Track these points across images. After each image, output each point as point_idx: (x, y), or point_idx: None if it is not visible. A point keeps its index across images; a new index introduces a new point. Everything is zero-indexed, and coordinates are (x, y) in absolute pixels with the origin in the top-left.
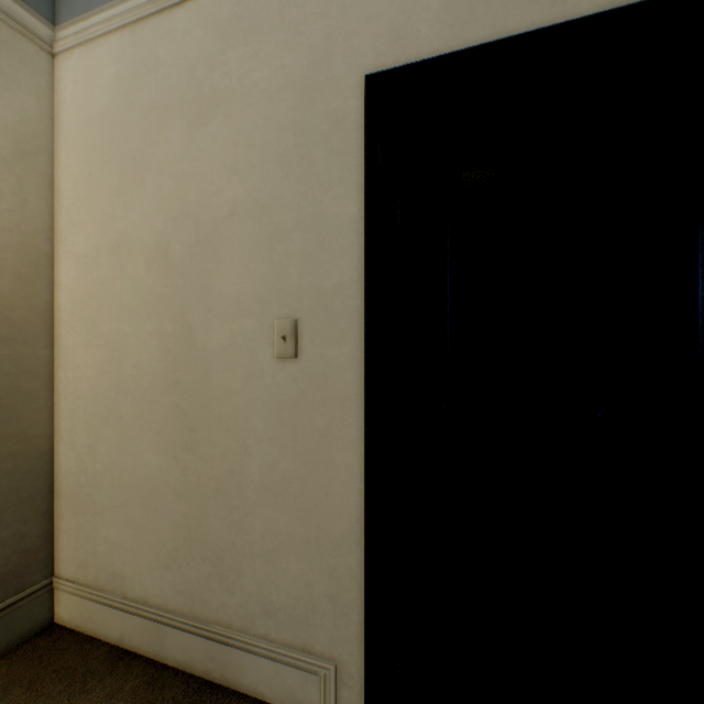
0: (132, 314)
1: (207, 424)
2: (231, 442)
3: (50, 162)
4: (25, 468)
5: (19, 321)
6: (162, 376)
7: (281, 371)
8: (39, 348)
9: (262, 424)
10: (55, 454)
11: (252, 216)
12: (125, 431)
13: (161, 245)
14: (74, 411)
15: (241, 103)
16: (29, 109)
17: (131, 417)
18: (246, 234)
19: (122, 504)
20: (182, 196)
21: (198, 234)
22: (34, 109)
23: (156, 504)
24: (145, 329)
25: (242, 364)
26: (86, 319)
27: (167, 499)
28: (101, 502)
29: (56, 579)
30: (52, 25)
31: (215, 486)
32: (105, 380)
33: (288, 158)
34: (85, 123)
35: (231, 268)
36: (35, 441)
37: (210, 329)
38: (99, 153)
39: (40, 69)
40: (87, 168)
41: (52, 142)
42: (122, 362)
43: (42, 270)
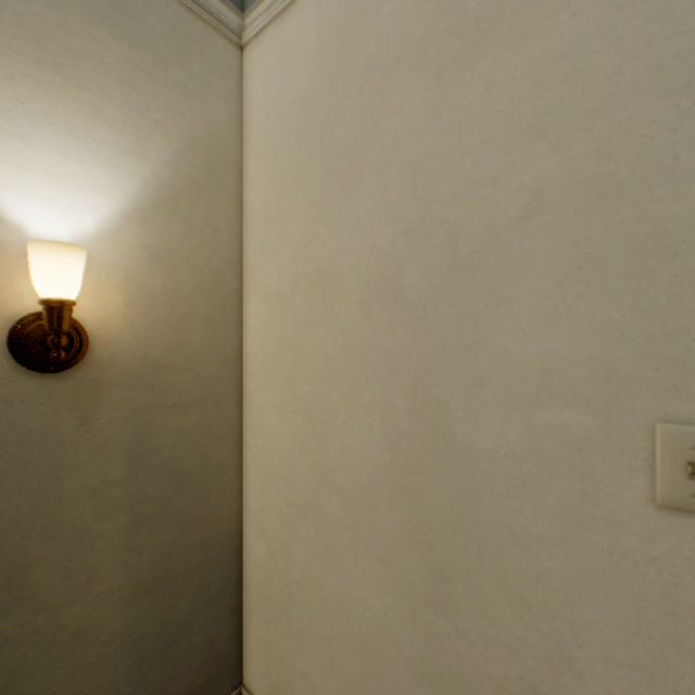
0: (340, 374)
1: (473, 577)
2: (528, 631)
3: (237, 179)
4: (215, 556)
5: (208, 378)
6: (387, 475)
7: (668, 532)
8: (227, 408)
9: (610, 625)
10: (243, 535)
11: (582, 209)
12: (330, 539)
13: (385, 275)
14: (263, 490)
15: (553, 0)
16: (218, 117)
17: (338, 521)
18: (567, 247)
19: (325, 639)
20: (422, 194)
21: (454, 254)
22: (223, 116)
23: (378, 666)
24: (360, 399)
25: (556, 494)
26: (278, 374)
27: (396, 669)
28: (297, 621)
29: (244, 690)
30: (239, 12)
31: (489, 693)
32: (301, 459)
33: (694, 72)
34: (276, 121)
35: (528, 312)
36: (224, 522)
37: (480, 416)
38: (294, 155)
39: (228, 67)
40: (279, 179)
41: (239, 154)
42: (325, 440)
43: (230, 312)
